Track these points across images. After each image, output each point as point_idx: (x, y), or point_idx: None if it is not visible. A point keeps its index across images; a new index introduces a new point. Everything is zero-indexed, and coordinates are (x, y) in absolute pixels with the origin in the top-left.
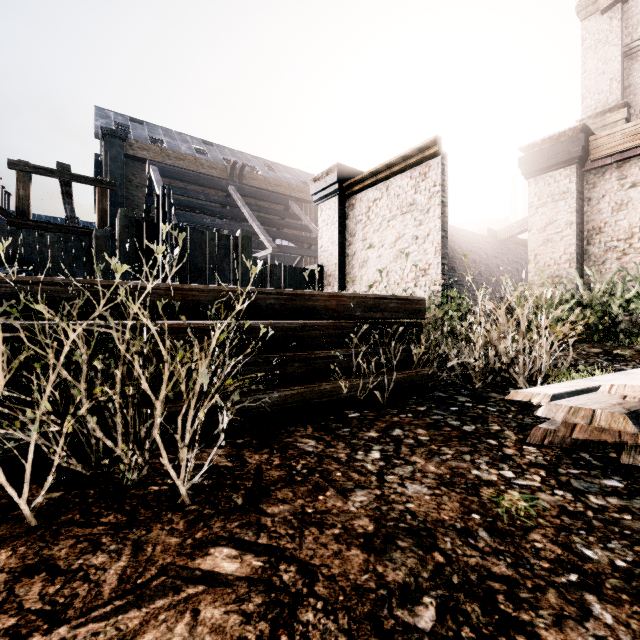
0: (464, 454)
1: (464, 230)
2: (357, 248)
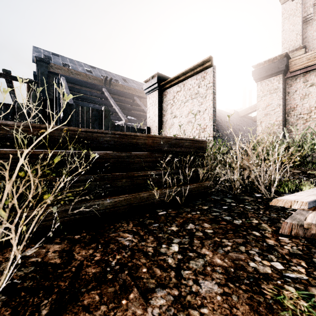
0: (240, 245)
1: (223, 111)
2: (168, 118)
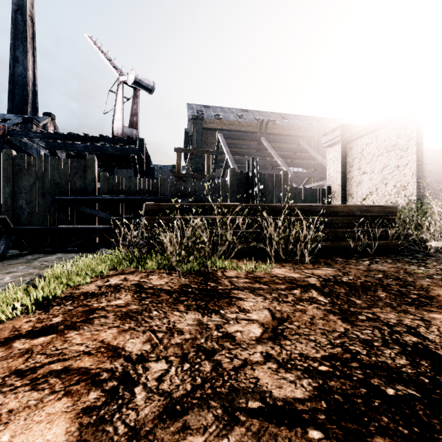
0: (406, 265)
1: None
2: (354, 174)
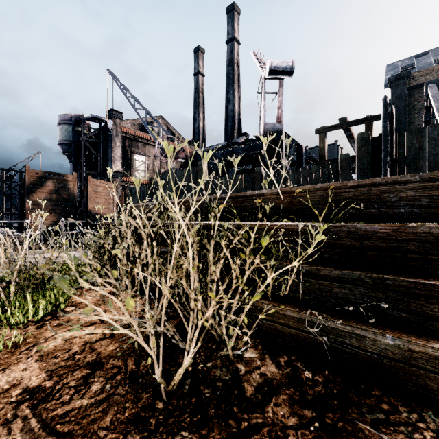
0: None
1: None
2: None
